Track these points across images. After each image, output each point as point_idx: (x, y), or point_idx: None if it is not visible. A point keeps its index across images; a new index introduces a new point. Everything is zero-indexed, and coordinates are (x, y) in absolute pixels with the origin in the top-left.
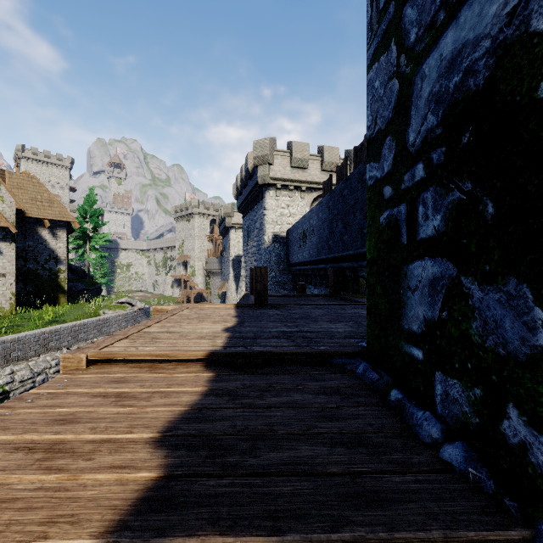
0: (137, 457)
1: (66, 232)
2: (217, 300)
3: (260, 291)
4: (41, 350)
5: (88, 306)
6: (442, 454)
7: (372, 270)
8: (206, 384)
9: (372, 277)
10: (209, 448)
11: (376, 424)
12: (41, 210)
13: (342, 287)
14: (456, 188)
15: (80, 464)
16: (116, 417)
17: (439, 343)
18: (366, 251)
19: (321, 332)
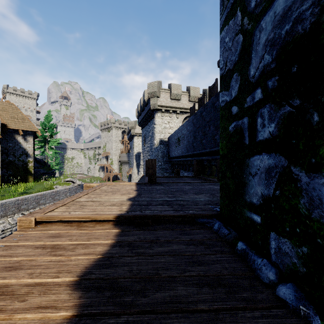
0: (59, 298)
1: (33, 137)
2: (126, 179)
3: (151, 174)
4: (16, 211)
5: (46, 183)
6: (278, 293)
7: (223, 161)
8: (114, 238)
9: (224, 166)
10: (112, 289)
11: (229, 268)
12: (17, 124)
13: (201, 171)
14: (287, 104)
15: (15, 305)
16: (49, 264)
17: (274, 212)
18: (216, 149)
19: (190, 200)
